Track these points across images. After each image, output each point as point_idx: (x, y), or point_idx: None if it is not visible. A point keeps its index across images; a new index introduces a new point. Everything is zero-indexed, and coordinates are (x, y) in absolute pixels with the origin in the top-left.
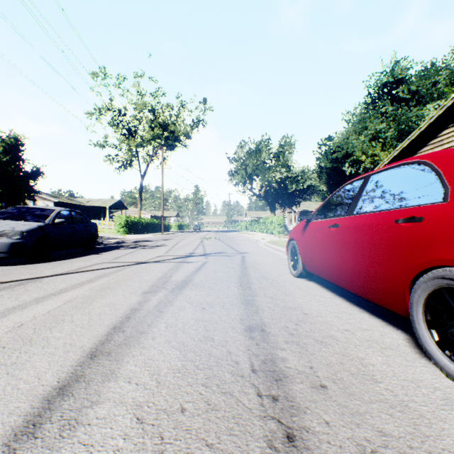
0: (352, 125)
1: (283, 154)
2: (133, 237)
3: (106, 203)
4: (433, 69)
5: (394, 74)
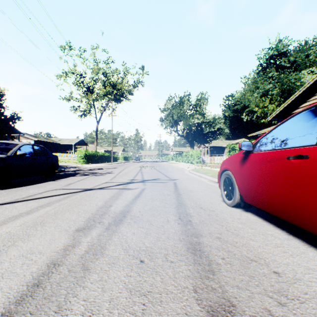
0: (248, 86)
1: (199, 105)
2: (90, 166)
3: (72, 141)
4: (306, 45)
5: (278, 49)
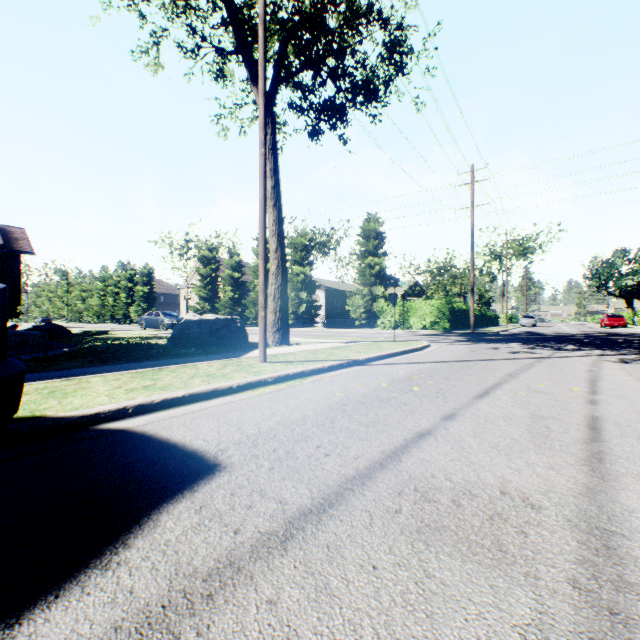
0: None
1: None
2: None
3: None
4: None
5: None
